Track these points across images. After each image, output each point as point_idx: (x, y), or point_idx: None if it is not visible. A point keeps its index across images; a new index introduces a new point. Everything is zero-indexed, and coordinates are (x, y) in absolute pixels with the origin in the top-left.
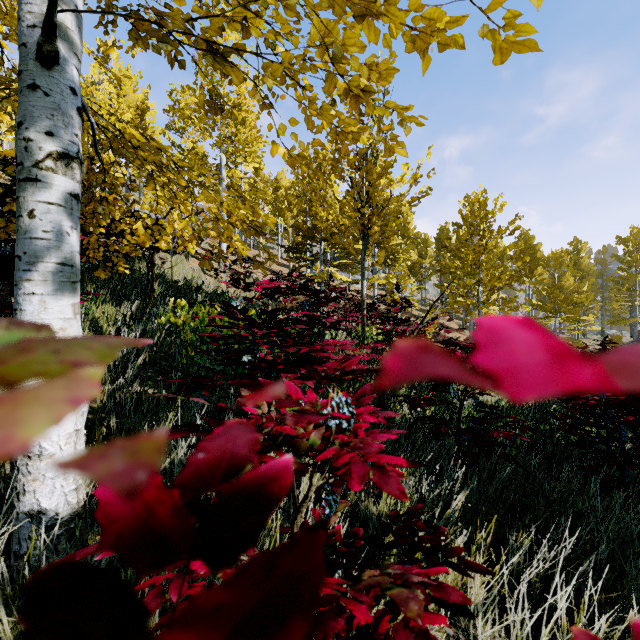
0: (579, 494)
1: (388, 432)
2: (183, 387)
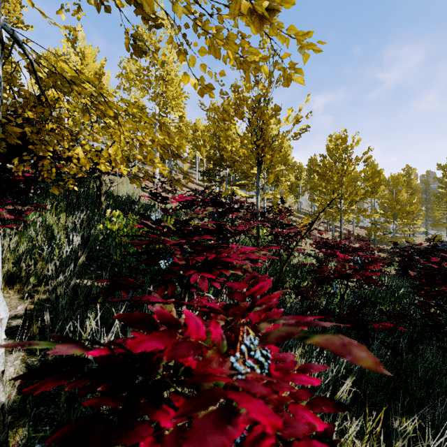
0: (444, 374)
1: (306, 371)
2: (104, 289)
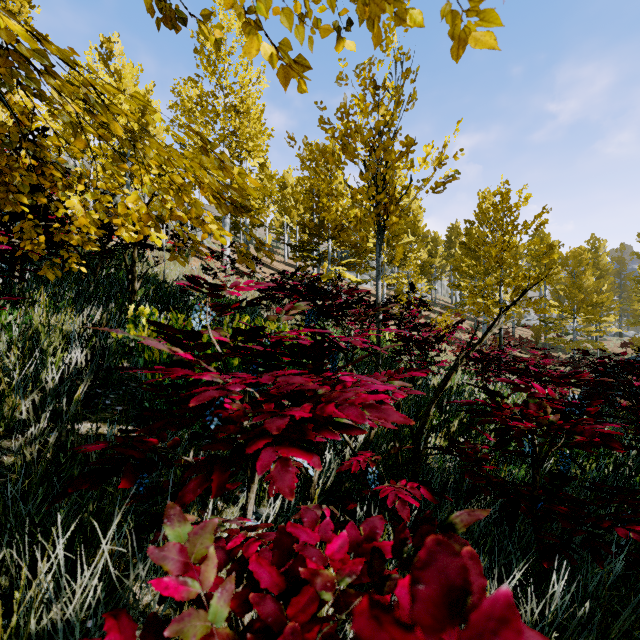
0: None
1: None
2: (83, 475)
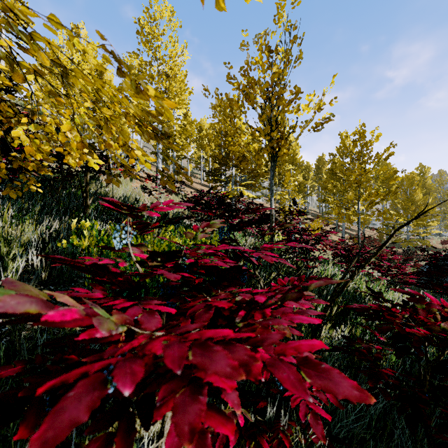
0: None
1: None
2: None
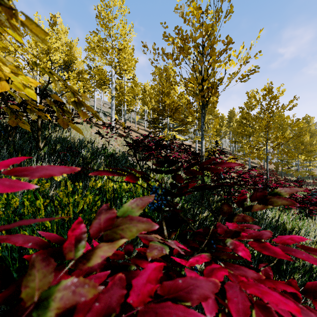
0: None
1: None
2: None
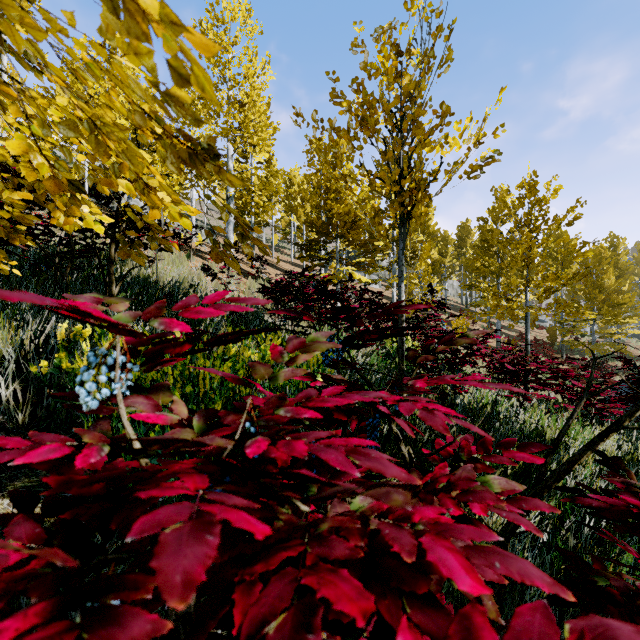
0: None
1: None
2: None
